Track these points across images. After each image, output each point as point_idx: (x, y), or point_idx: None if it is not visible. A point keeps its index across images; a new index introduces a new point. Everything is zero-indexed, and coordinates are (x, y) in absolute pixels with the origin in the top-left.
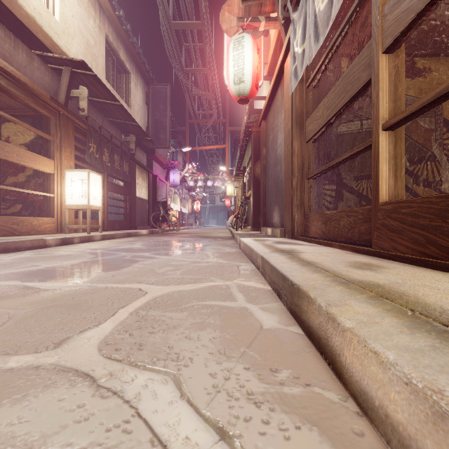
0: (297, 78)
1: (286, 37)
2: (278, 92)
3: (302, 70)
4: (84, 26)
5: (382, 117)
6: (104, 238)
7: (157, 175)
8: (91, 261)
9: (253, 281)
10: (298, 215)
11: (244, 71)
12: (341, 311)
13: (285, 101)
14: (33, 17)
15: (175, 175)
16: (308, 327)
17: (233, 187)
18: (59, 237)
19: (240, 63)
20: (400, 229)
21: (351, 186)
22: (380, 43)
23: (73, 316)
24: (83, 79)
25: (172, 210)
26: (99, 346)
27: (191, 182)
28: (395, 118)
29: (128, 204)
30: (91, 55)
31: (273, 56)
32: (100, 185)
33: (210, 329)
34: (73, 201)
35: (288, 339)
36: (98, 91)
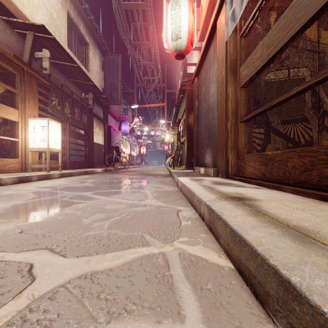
0: (235, 20)
1: None
2: (211, 48)
3: (242, 8)
4: (48, 1)
5: None
6: (63, 176)
7: (111, 126)
8: (24, 203)
9: (201, 245)
10: (232, 156)
11: (181, 28)
12: None
13: (218, 53)
14: None
15: (125, 126)
16: None
17: (170, 136)
18: (17, 176)
19: (178, 21)
20: None
21: (280, 130)
22: None
23: None
24: (45, 43)
25: (123, 153)
26: None
27: (138, 132)
28: None
29: (87, 148)
30: (54, 25)
31: (204, 22)
32: (60, 131)
33: None
34: (35, 145)
35: None
36: (59, 54)
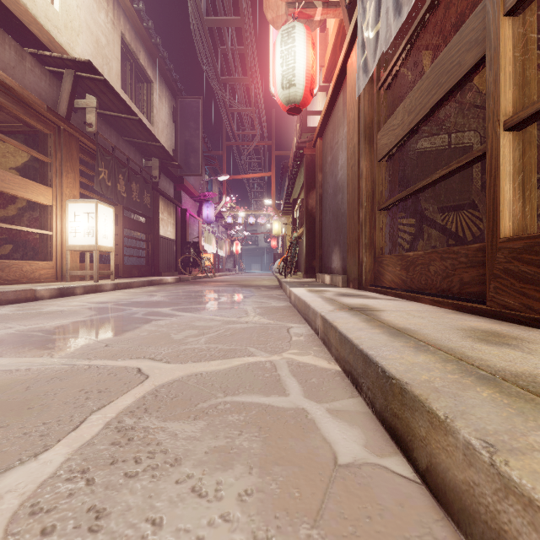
0: (368, 73)
1: (351, 23)
2: (339, 99)
3: (375, 60)
4: (93, 20)
5: (504, 111)
6: (117, 288)
7: (187, 210)
8: (87, 320)
9: (312, 355)
10: (367, 258)
11: (295, 71)
12: (538, 476)
13: (348, 109)
14: (24, 4)
15: (209, 210)
16: (430, 473)
17: (280, 225)
18: (56, 287)
19: (291, 61)
20: (539, 278)
21: (436, 220)
22: (501, 1)
23: (5, 431)
24: (90, 86)
25: (205, 252)
26: (11, 520)
27: (229, 219)
28: (528, 110)
29: (149, 245)
30: (102, 57)
31: (331, 56)
32: (112, 220)
33: (242, 465)
34: (77, 241)
35: (392, 495)
36: (110, 102)
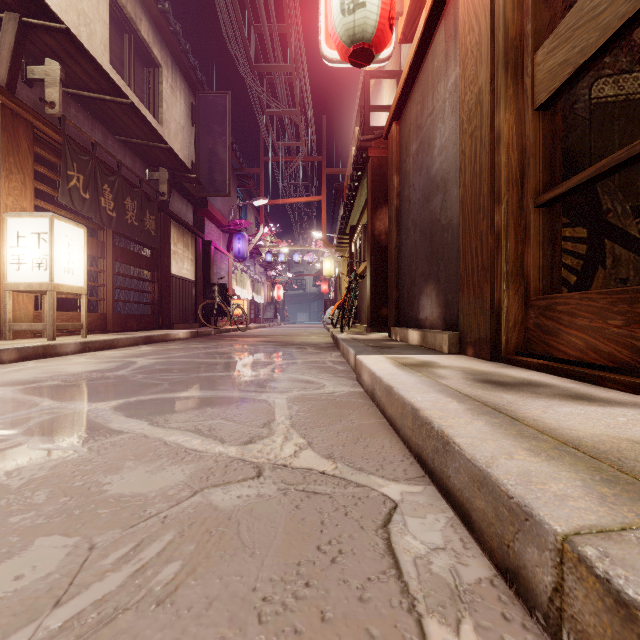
0: None
1: None
2: (437, 37)
3: None
4: None
5: None
6: (88, 349)
7: (211, 241)
8: None
9: None
10: (510, 301)
11: None
12: None
13: (463, 32)
14: None
15: (241, 243)
16: None
17: (333, 263)
18: None
19: None
20: None
21: (631, 231)
22: None
23: None
24: (50, 45)
25: (238, 298)
26: None
27: (268, 256)
28: None
29: (155, 286)
30: (78, 13)
31: None
32: (83, 247)
33: None
34: (21, 276)
35: None
36: (85, 74)
